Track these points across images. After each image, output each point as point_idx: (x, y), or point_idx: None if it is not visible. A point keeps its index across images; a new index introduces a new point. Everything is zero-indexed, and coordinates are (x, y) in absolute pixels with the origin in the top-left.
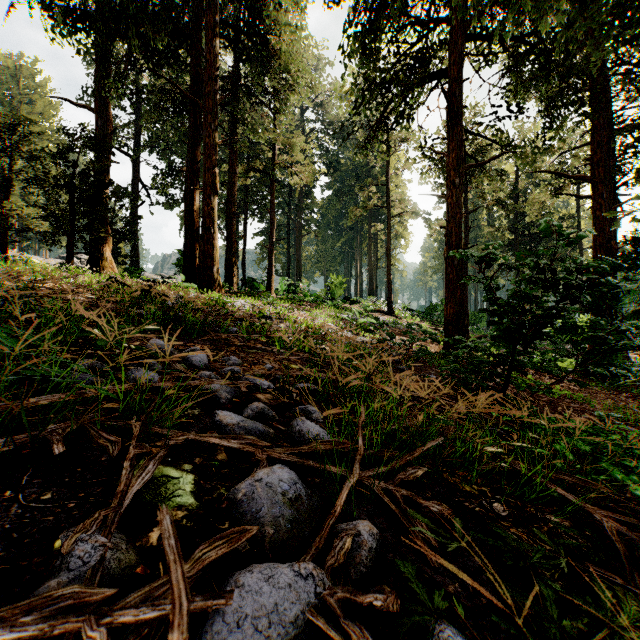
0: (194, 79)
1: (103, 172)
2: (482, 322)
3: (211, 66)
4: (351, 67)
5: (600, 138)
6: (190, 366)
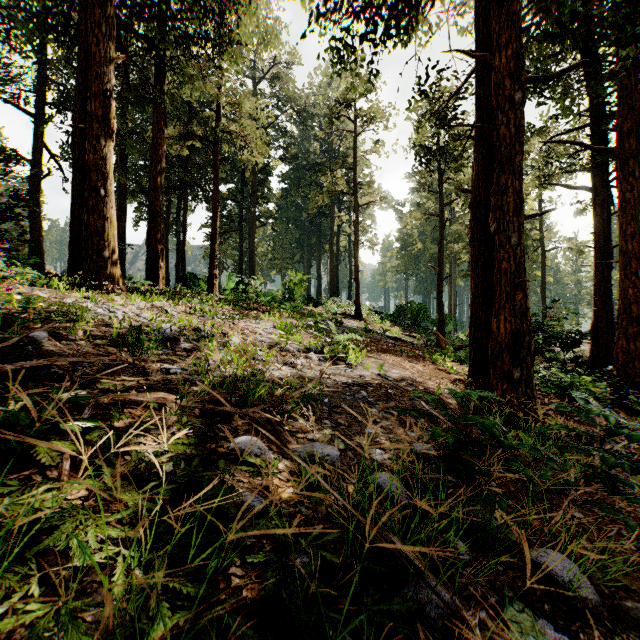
0: None
1: None
2: (449, 325)
3: None
4: None
5: (631, 101)
6: None
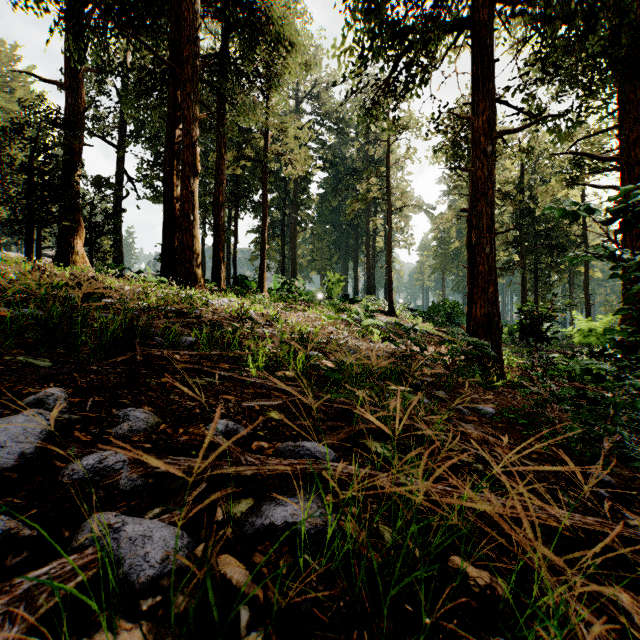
0: (174, 48)
1: (74, 155)
2: None
3: (191, 28)
4: (353, 25)
5: (636, 114)
6: None
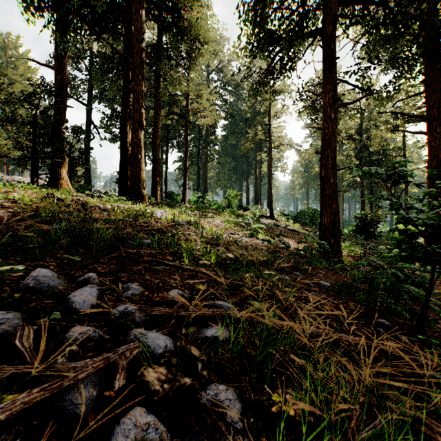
0: (127, 43)
1: (60, 114)
2: None
3: (139, 32)
4: (246, 30)
5: (434, 86)
6: (69, 310)
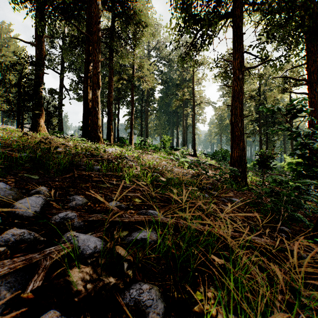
0: (88, 26)
1: (39, 78)
2: None
3: (96, 17)
4: (175, 15)
5: (314, 58)
6: (13, 216)
